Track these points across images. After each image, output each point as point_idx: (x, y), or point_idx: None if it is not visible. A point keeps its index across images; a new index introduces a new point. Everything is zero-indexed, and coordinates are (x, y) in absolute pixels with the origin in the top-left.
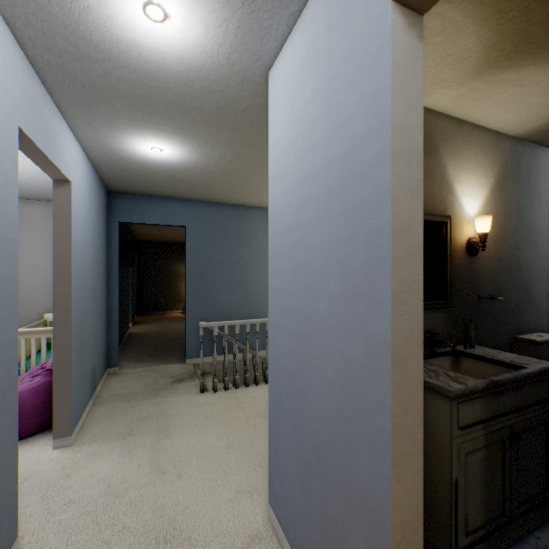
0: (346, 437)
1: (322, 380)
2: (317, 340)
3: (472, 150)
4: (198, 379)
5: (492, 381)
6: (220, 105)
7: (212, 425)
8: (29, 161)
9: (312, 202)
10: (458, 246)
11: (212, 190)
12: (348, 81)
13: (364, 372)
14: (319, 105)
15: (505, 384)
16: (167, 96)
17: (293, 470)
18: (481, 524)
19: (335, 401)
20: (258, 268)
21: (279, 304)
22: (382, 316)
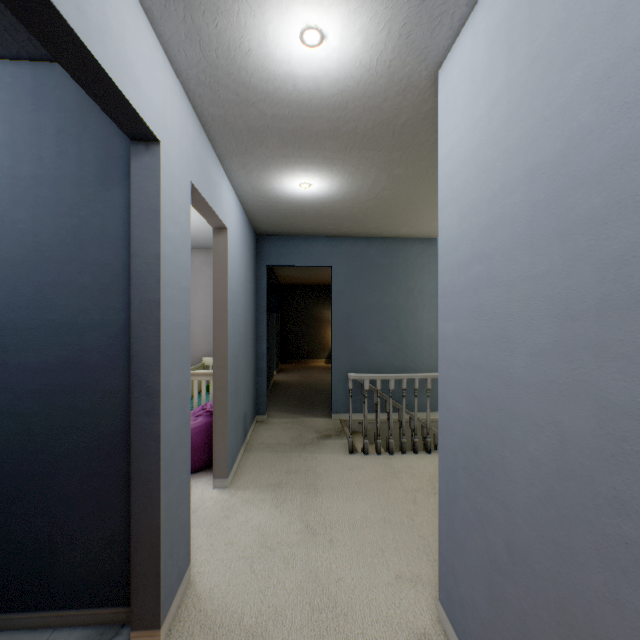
0: (561, 540)
1: (520, 458)
2: (513, 404)
3: None
4: (346, 438)
5: None
6: (375, 123)
7: (363, 492)
8: (192, 213)
9: (504, 225)
10: None
11: (361, 222)
12: (566, 53)
13: (596, 456)
14: (516, 95)
15: None
16: (319, 125)
17: (475, 567)
18: None
19: (543, 489)
20: (415, 311)
21: (453, 355)
22: (629, 379)
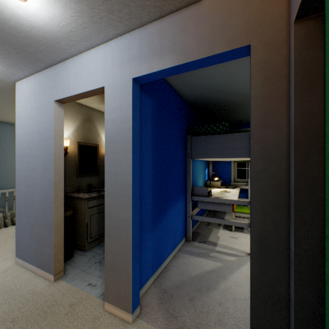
0: (44, 209)
1: (37, 196)
2: (36, 184)
3: None
4: None
5: (100, 194)
6: None
7: None
8: None
9: (34, 141)
10: (102, 155)
11: None
12: (45, 111)
13: (49, 189)
14: (37, 112)
15: None
16: None
17: (27, 233)
18: (97, 235)
19: (42, 201)
20: (7, 160)
21: (21, 175)
22: (52, 174)
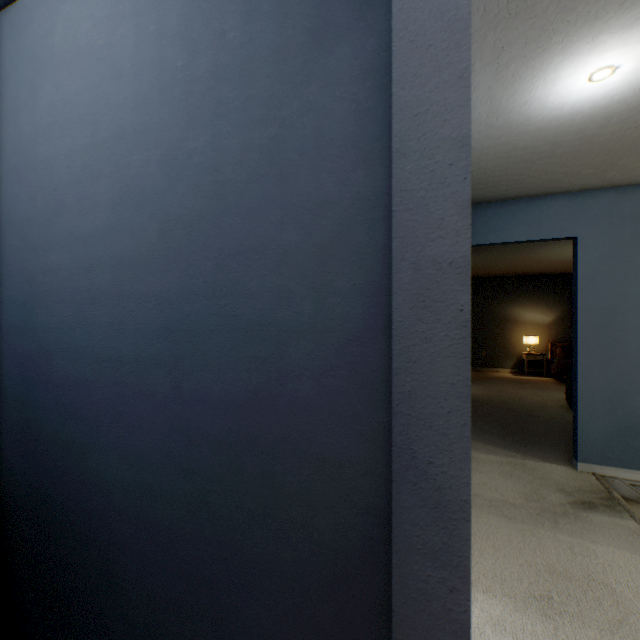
0: None
1: None
2: None
3: None
4: (629, 516)
5: None
6: None
7: None
8: None
9: None
10: None
11: None
12: None
13: None
14: None
15: None
16: None
17: None
18: None
19: None
20: None
21: None
22: None
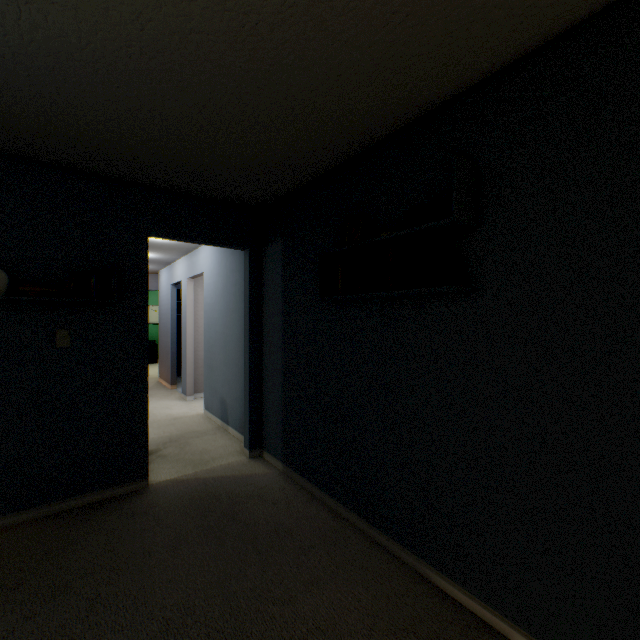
0: None
1: None
2: None
3: None
4: None
5: None
6: None
7: None
8: None
9: None
10: None
11: None
12: None
13: None
14: None
15: None
16: None
17: None
18: None
19: None
20: None
21: None
22: None
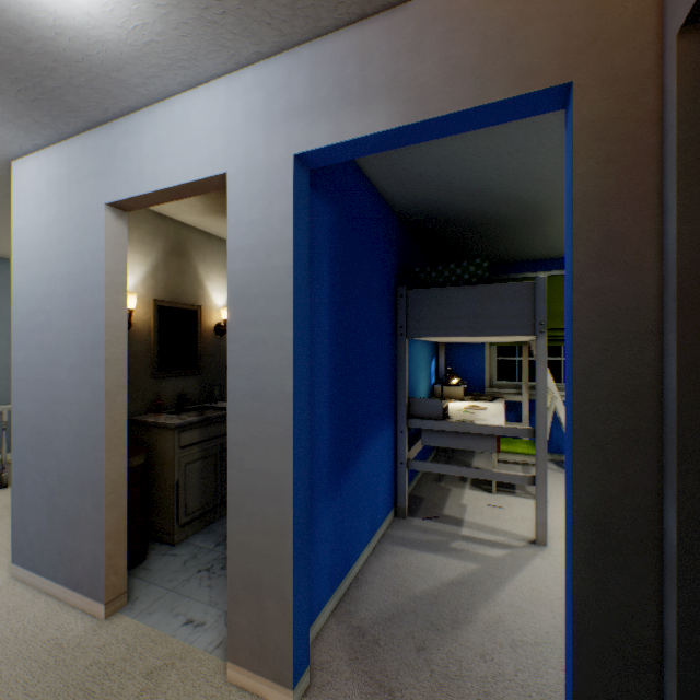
0: (82, 452)
1: (65, 424)
2: (62, 396)
3: (221, 257)
4: None
5: (207, 416)
6: None
7: None
8: None
9: (58, 297)
10: (209, 329)
11: None
12: (83, 229)
13: (93, 407)
14: (63, 229)
15: (218, 419)
16: None
17: (41, 508)
18: (200, 508)
19: (75, 434)
20: None
21: (25, 375)
22: (101, 373)
